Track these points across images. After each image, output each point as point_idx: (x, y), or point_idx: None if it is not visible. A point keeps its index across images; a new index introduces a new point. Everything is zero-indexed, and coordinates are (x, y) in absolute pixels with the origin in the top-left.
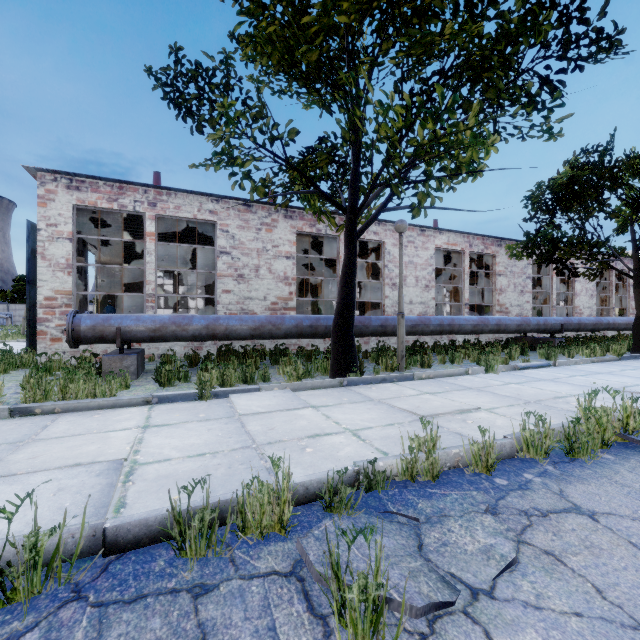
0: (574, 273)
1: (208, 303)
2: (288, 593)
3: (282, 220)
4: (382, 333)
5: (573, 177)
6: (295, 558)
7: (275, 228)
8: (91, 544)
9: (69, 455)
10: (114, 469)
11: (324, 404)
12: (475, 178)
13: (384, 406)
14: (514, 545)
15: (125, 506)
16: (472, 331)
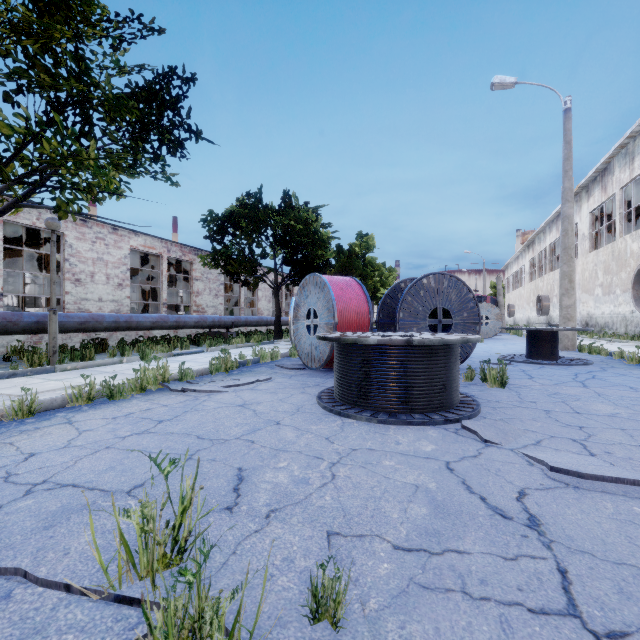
0: (245, 283)
1: None
2: None
3: None
4: (40, 330)
5: (233, 212)
6: None
7: None
8: None
9: None
10: None
11: None
12: (119, 198)
13: None
14: None
15: None
16: (152, 327)
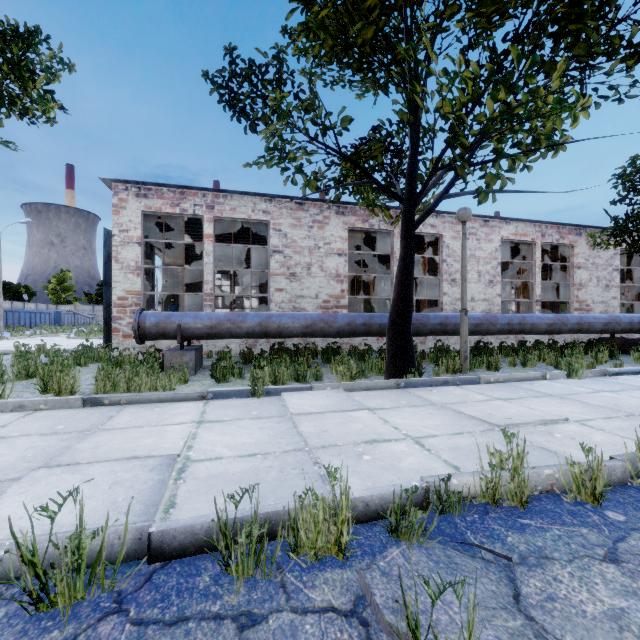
0: None
1: (262, 303)
2: None
3: (334, 217)
4: (441, 332)
5: None
6: (356, 592)
7: (327, 225)
8: (137, 548)
9: (128, 447)
10: (167, 465)
11: (380, 406)
12: (556, 153)
13: (449, 412)
14: None
15: (174, 506)
16: (547, 330)
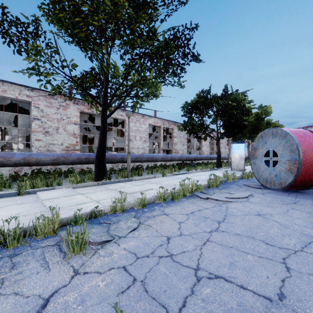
0: (199, 138)
1: (27, 146)
2: (52, 249)
3: (72, 104)
4: (122, 161)
5: (197, 101)
6: (58, 240)
7: (68, 108)
8: None
9: None
10: None
11: (87, 192)
12: (156, 98)
13: (115, 191)
14: (138, 224)
15: None
16: (161, 160)
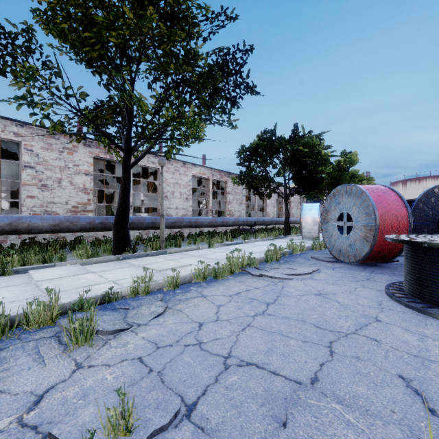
0: (262, 194)
1: (14, 205)
2: (50, 341)
3: (82, 147)
4: (153, 227)
5: (258, 145)
6: (57, 331)
7: (76, 152)
8: None
9: None
10: None
11: (102, 270)
12: (199, 141)
13: (140, 268)
14: (164, 308)
15: None
16: (208, 225)
